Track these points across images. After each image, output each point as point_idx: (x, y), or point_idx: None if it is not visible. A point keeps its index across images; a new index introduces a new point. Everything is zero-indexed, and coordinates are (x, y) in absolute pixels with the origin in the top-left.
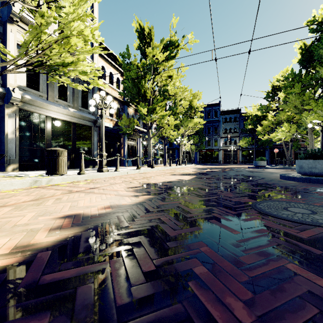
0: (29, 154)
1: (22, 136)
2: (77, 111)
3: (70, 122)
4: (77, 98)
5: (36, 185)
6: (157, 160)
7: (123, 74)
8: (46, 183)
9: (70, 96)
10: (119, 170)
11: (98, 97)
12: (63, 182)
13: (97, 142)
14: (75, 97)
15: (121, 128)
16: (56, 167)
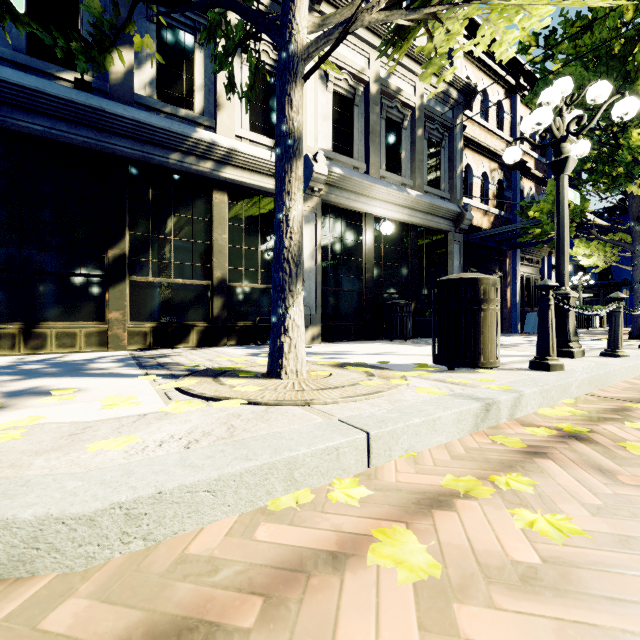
0: (335, 304)
1: (325, 262)
2: (423, 196)
3: (406, 225)
4: (422, 163)
5: (487, 424)
6: (590, 317)
7: (510, 91)
8: (508, 415)
9: (406, 161)
10: (626, 354)
11: (557, 96)
12: (562, 414)
13: (459, 270)
14: (418, 162)
15: (523, 229)
16: (477, 342)
